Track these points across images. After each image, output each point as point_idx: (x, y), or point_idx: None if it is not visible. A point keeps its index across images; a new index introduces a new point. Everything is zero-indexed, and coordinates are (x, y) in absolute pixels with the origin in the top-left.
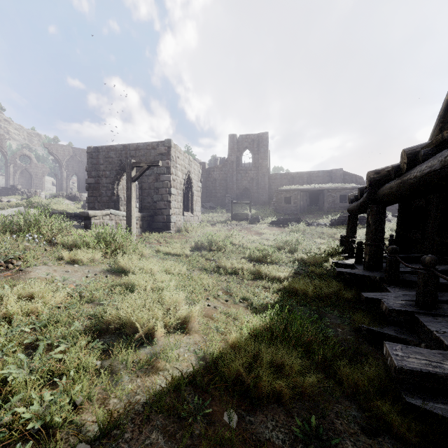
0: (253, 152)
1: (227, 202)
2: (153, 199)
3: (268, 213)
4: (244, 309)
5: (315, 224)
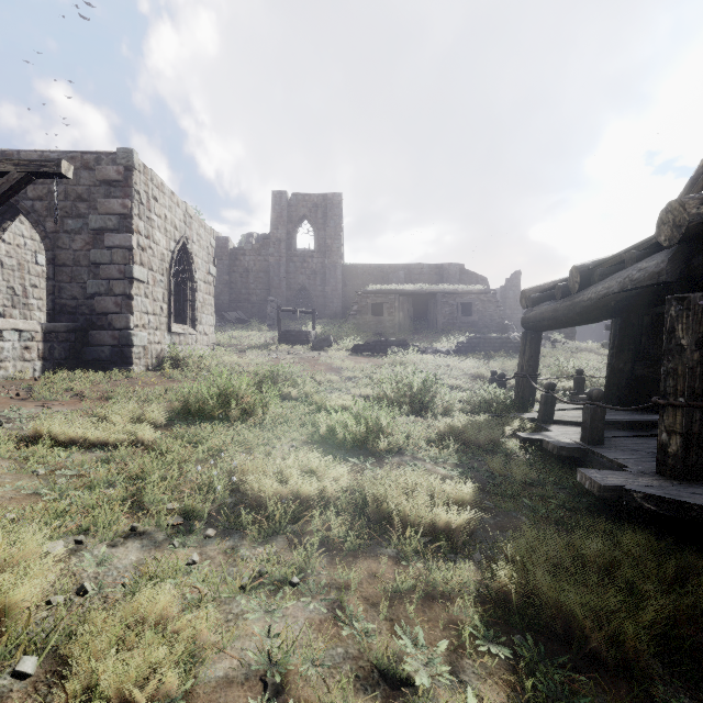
0: (315, 225)
1: (270, 311)
2: (86, 290)
3: (345, 331)
4: None
5: (430, 351)
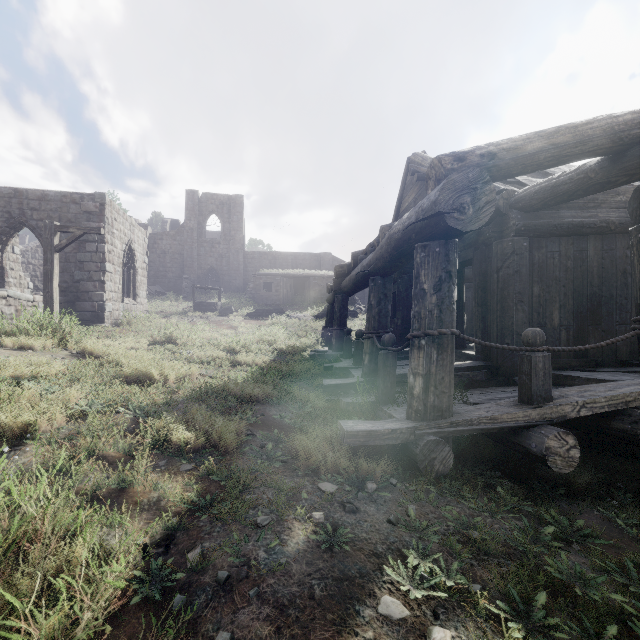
0: (222, 219)
1: (185, 286)
2: (74, 278)
3: (244, 302)
4: None
5: (299, 316)
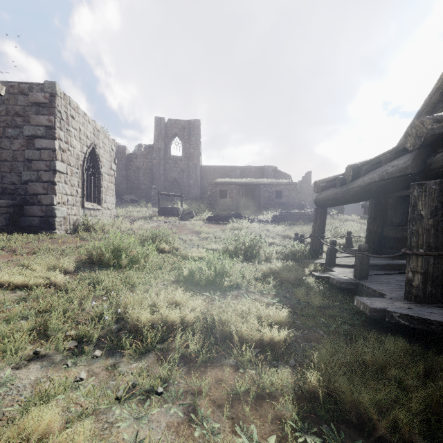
0: (183, 140)
1: (153, 195)
2: (22, 178)
3: (202, 208)
4: None
5: (256, 220)
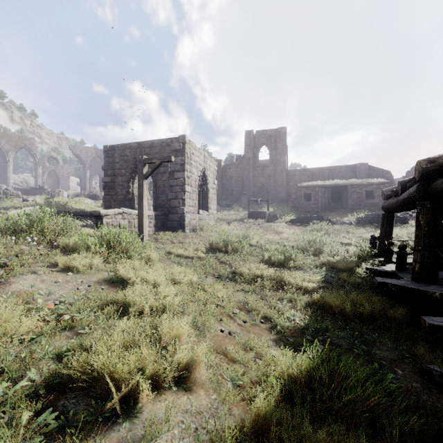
0: (270, 148)
1: (244, 200)
2: (167, 197)
3: (286, 210)
4: (267, 334)
5: (339, 222)
